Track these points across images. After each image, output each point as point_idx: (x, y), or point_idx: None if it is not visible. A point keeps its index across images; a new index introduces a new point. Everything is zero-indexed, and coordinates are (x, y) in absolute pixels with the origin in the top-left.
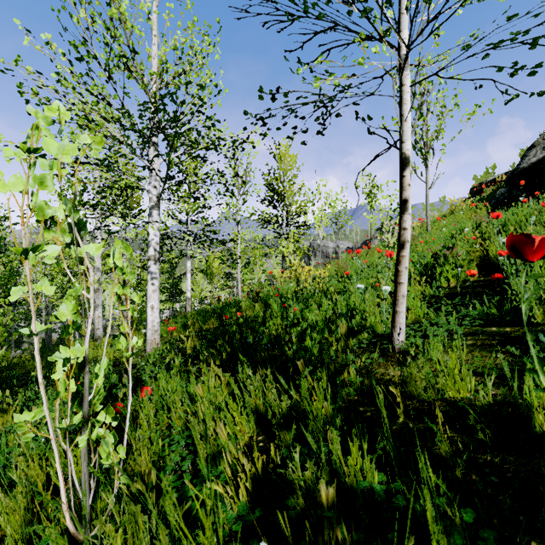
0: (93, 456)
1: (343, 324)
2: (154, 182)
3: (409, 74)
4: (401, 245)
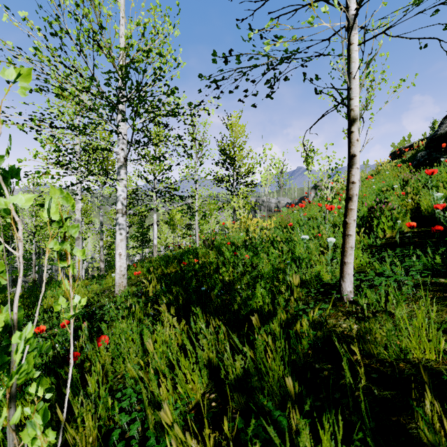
0: (16, 442)
1: (296, 277)
2: (122, 145)
3: (357, 33)
4: (349, 198)
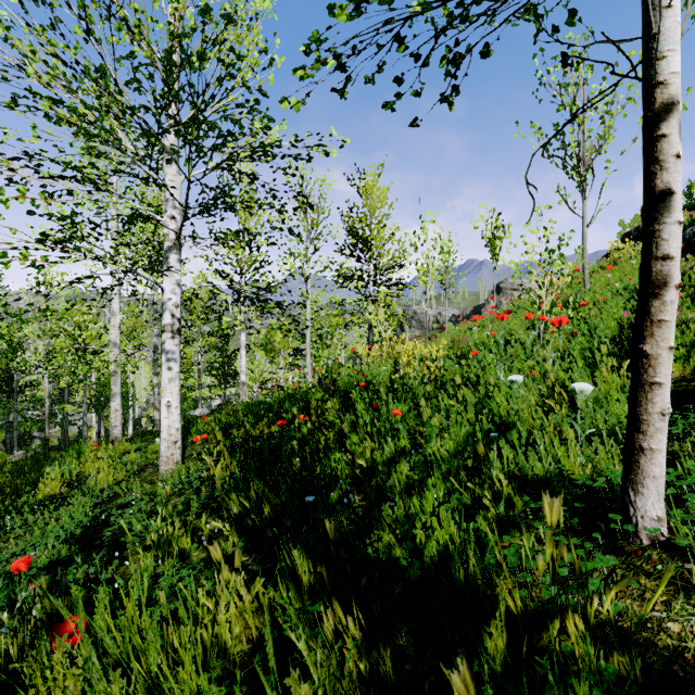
0: None
1: (554, 506)
2: (171, 210)
3: None
4: (656, 297)
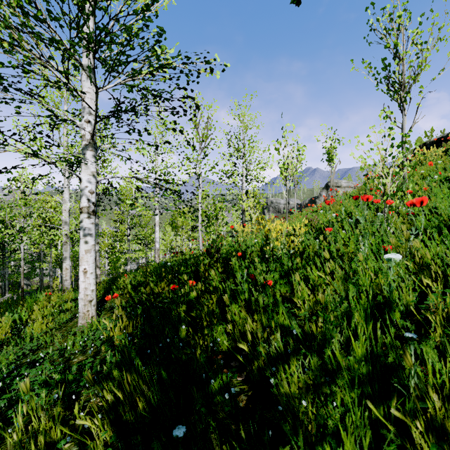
0: None
1: None
2: (87, 116)
3: None
4: None
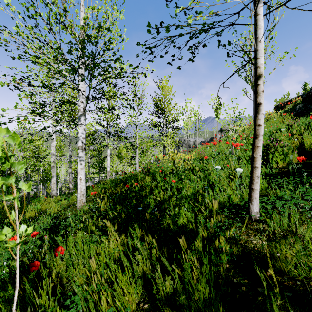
0: None
1: (215, 203)
2: (82, 99)
3: (262, 6)
4: (256, 138)
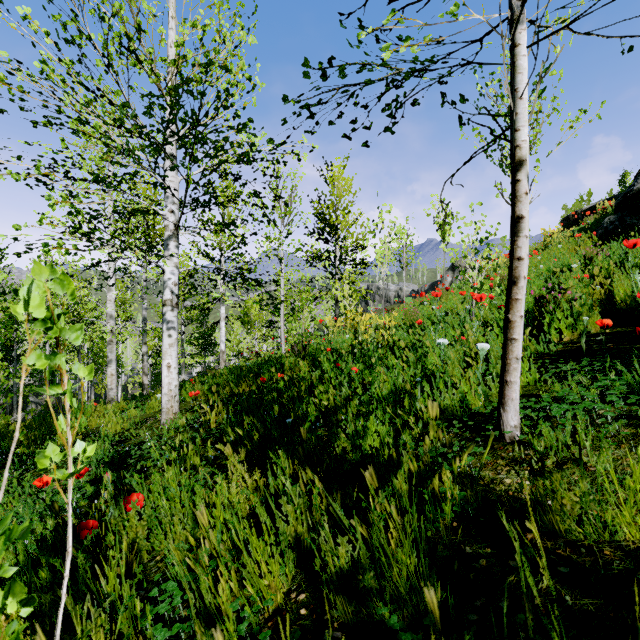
0: None
1: (433, 406)
2: (171, 206)
3: (525, 29)
4: (514, 283)
